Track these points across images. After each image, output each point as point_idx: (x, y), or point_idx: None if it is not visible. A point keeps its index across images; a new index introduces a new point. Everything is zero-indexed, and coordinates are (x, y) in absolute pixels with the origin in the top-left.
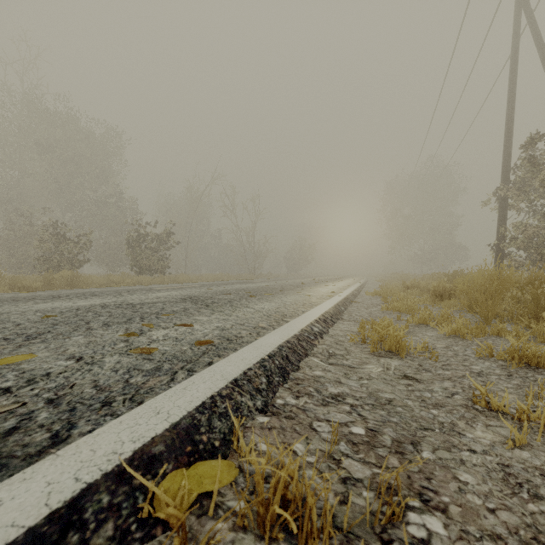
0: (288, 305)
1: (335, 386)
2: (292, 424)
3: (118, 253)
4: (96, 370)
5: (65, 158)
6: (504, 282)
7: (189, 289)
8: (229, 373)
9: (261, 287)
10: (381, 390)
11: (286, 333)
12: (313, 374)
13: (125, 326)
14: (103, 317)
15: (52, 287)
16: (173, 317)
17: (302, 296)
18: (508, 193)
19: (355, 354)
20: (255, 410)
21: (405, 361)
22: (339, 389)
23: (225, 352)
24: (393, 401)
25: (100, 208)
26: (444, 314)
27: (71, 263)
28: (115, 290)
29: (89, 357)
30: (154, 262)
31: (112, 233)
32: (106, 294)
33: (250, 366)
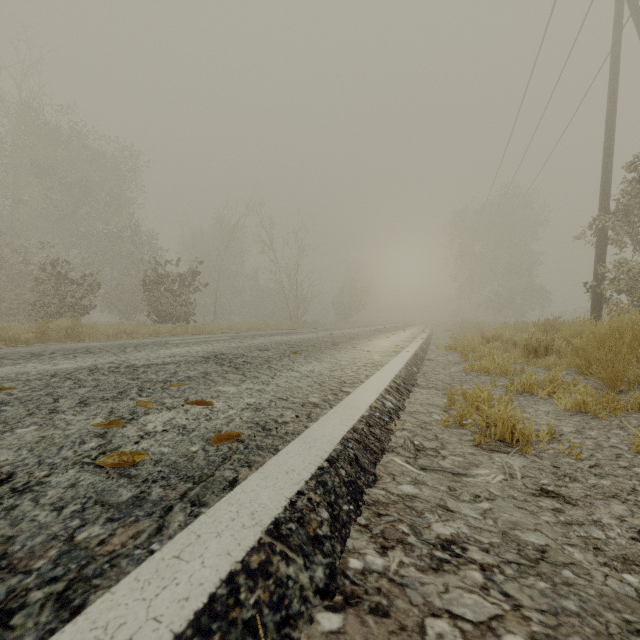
0: (344, 366)
1: (442, 519)
2: (389, 634)
3: (134, 297)
4: (24, 506)
5: (68, 183)
6: (639, 336)
7: (215, 343)
8: (265, 507)
9: (307, 340)
10: (519, 525)
11: (350, 414)
12: (401, 491)
13: (111, 405)
14: (84, 388)
15: (47, 339)
16: (186, 387)
17: (361, 353)
18: (609, 224)
19: (454, 447)
20: (313, 593)
21: (531, 459)
22: (451, 526)
23: (258, 455)
24: (550, 552)
25: (111, 243)
26: (552, 378)
27: (74, 309)
28: (119, 345)
29: (25, 473)
30: (176, 308)
31: (127, 273)
32: (106, 350)
33: (301, 487)
